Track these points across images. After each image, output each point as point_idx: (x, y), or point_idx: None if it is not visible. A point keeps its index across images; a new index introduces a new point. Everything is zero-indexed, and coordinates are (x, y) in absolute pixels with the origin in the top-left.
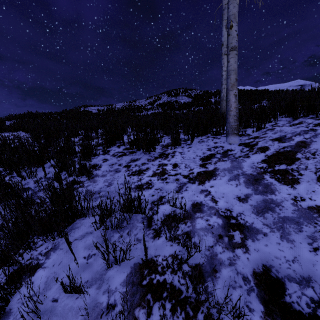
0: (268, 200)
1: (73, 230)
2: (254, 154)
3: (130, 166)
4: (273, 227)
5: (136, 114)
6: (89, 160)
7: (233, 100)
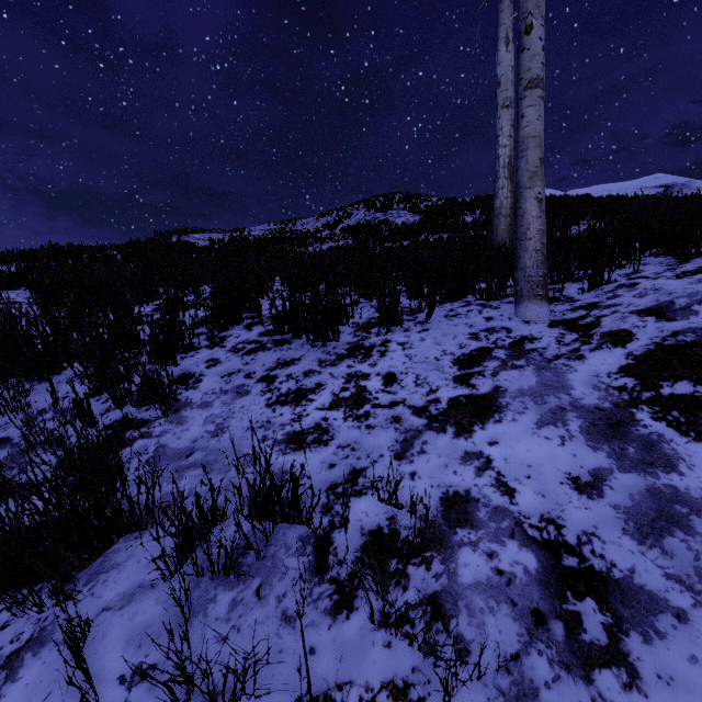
0: (664, 490)
1: (102, 576)
2: (595, 350)
3: (274, 380)
4: (701, 587)
5: (296, 249)
6: (171, 363)
7: (533, 212)
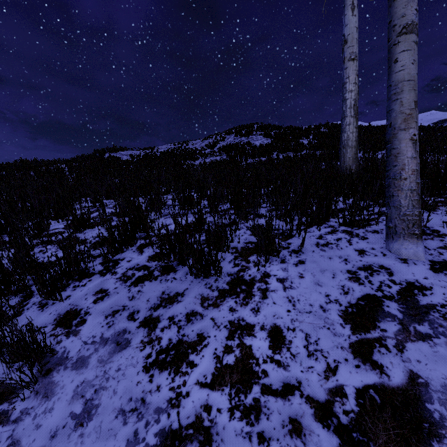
0: None
1: None
2: None
3: (156, 324)
4: None
5: (188, 162)
6: (59, 299)
7: (408, 153)
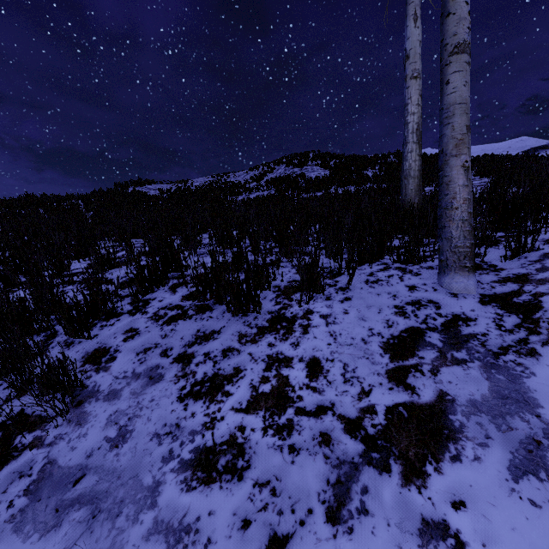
0: None
1: None
2: (548, 343)
3: (190, 360)
4: None
5: (229, 198)
6: (87, 337)
7: (460, 180)
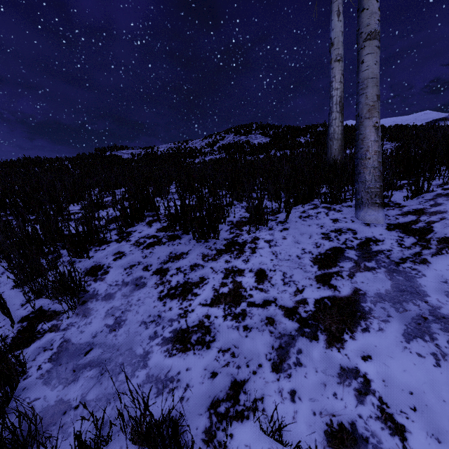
0: None
1: None
2: (436, 255)
3: (166, 272)
4: None
5: (188, 160)
6: (85, 257)
7: (372, 137)
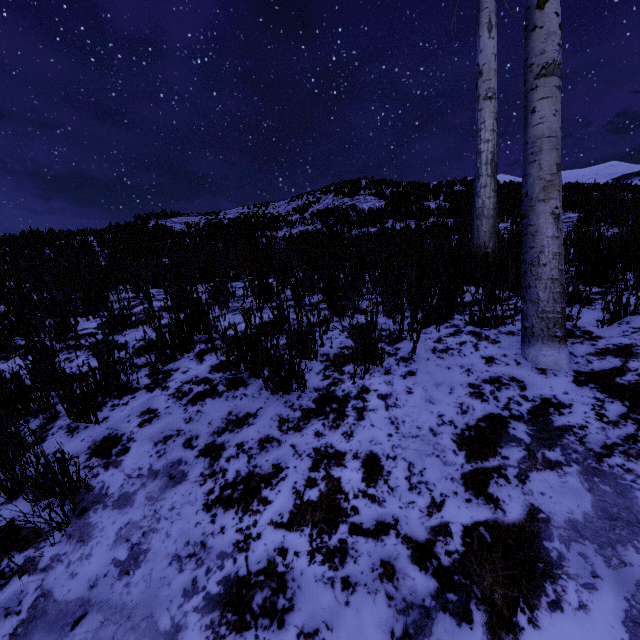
0: None
1: None
2: None
3: (220, 453)
4: None
5: (267, 234)
6: (94, 421)
7: (549, 231)
